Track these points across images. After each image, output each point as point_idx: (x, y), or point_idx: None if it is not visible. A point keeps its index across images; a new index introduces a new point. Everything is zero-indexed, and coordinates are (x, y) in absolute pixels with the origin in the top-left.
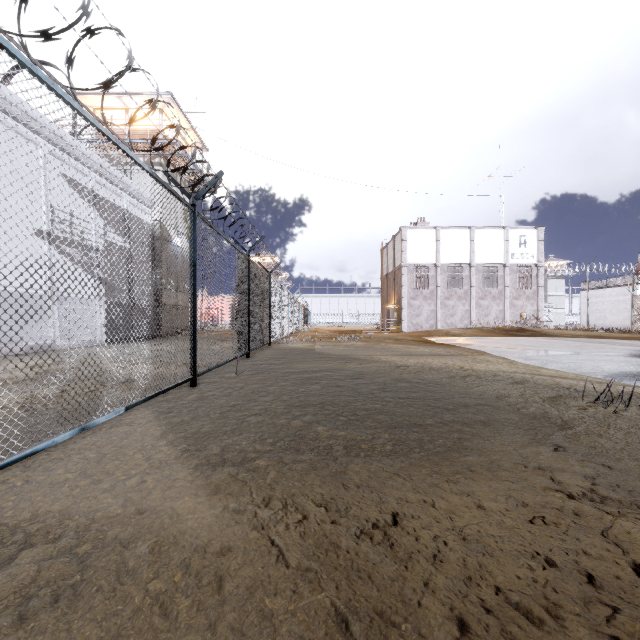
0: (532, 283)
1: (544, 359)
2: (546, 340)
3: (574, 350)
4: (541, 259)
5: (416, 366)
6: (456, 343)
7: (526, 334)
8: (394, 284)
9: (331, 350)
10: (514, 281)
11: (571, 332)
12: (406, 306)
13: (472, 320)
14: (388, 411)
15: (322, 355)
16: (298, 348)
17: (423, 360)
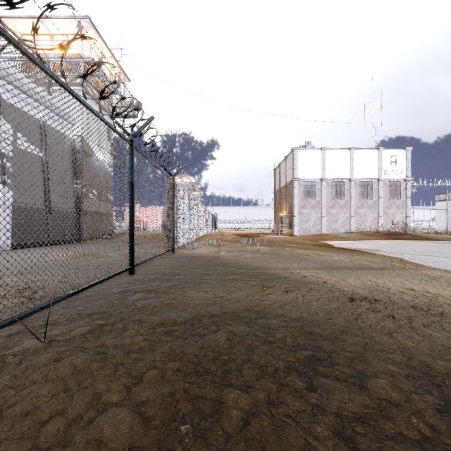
0: (401, 195)
1: None
2: (438, 244)
3: None
4: (409, 175)
5: (379, 299)
6: (360, 248)
7: (406, 238)
8: (286, 196)
9: (238, 259)
10: (386, 193)
11: (446, 236)
12: (297, 214)
13: (352, 225)
14: None
15: (228, 268)
16: (202, 255)
17: (367, 280)
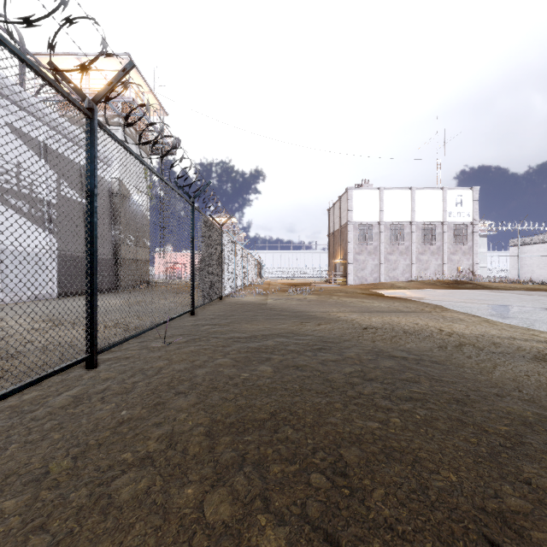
0: (468, 239)
1: (522, 317)
2: (492, 293)
3: (537, 305)
4: (476, 217)
5: (385, 328)
6: (407, 296)
7: (467, 287)
8: (340, 241)
9: (284, 305)
10: (451, 238)
11: (509, 285)
12: (352, 261)
13: (413, 273)
14: (400, 447)
15: (274, 311)
16: (250, 302)
17: (388, 319)
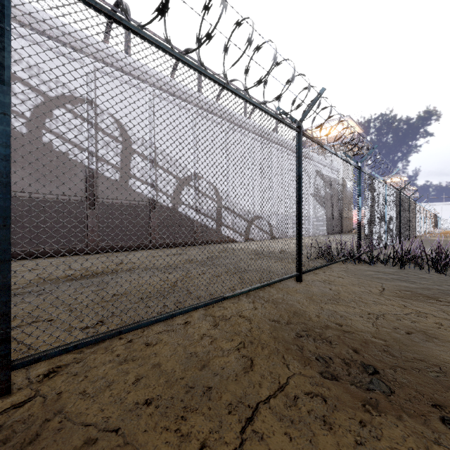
0: None
1: None
2: None
3: None
4: None
5: None
6: None
7: None
8: None
9: None
10: None
11: None
12: None
13: None
14: None
15: None
16: (435, 239)
17: None
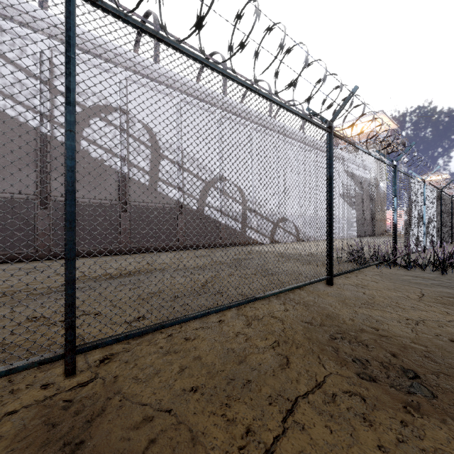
0: None
1: None
2: None
3: None
4: None
5: None
6: None
7: None
8: None
9: None
10: None
11: None
12: None
13: None
14: None
15: None
16: None
17: None
